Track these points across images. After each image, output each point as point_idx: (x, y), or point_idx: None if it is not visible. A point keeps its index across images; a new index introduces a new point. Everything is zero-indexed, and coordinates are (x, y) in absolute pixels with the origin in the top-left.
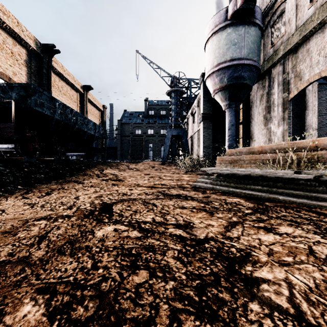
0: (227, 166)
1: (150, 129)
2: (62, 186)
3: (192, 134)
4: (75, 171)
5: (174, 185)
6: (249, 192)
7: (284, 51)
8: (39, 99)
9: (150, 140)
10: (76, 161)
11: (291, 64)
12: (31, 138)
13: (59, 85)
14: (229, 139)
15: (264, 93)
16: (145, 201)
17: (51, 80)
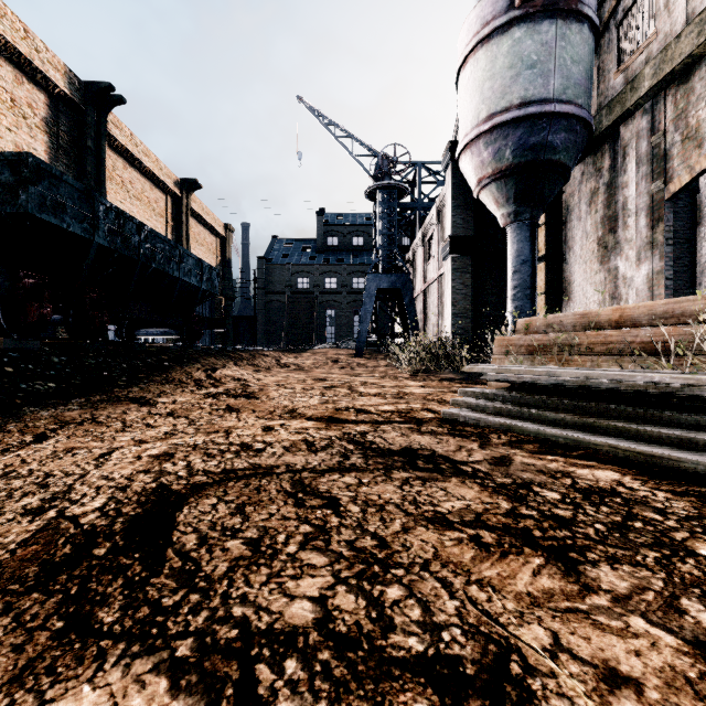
0: (523, 360)
1: (330, 278)
2: (94, 414)
3: (425, 287)
4: (143, 372)
5: (392, 414)
6: (646, 450)
7: (654, 78)
8: (51, 195)
9: (329, 302)
10: (150, 348)
11: (673, 109)
12: (33, 290)
13: (125, 178)
14: (515, 296)
15: (601, 185)
16: (303, 482)
17: (107, 165)
